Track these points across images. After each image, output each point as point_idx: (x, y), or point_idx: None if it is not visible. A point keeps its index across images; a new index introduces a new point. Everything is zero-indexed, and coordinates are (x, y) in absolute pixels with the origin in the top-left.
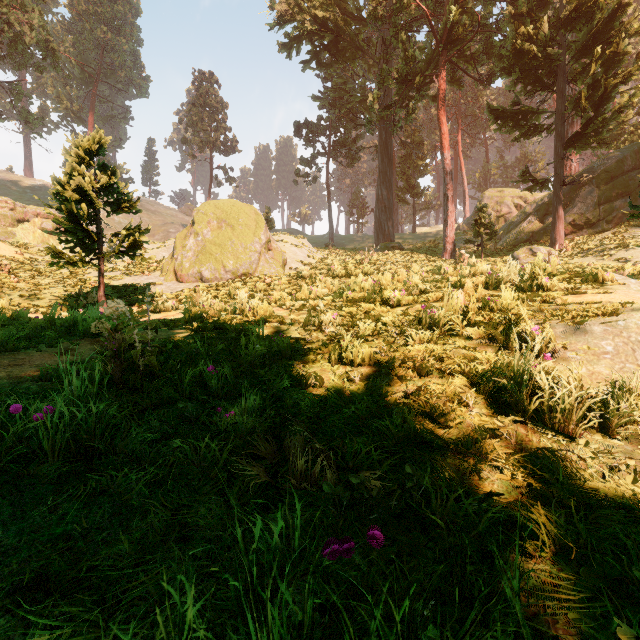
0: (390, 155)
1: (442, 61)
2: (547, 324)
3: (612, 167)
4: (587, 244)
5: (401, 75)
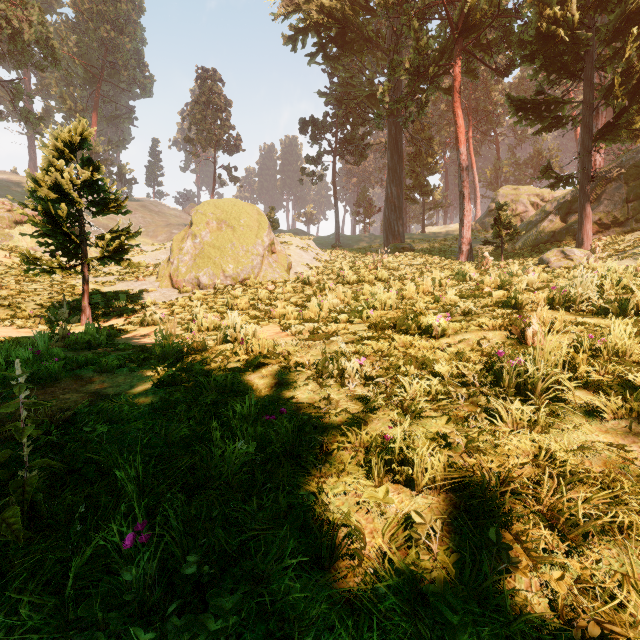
0: (400, 151)
1: (457, 50)
2: None
3: None
4: (619, 245)
5: (413, 65)
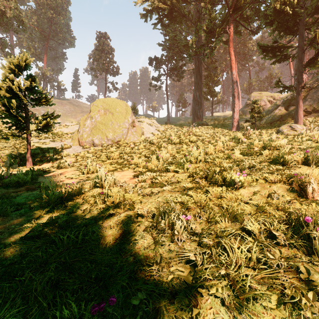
0: (201, 74)
1: (231, 20)
2: None
3: None
4: (317, 122)
5: (208, 28)
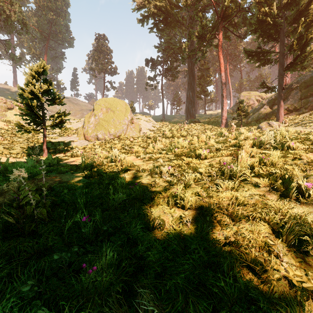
0: (193, 75)
1: (220, 27)
2: (312, 179)
3: (308, 80)
4: (296, 120)
5: (199, 34)
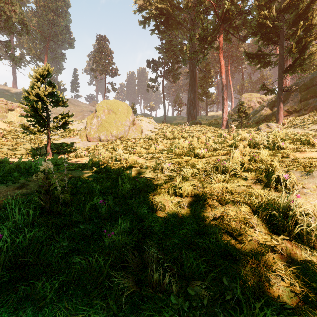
0: (194, 77)
1: (221, 29)
2: (291, 172)
3: (307, 82)
4: (295, 121)
5: (200, 36)
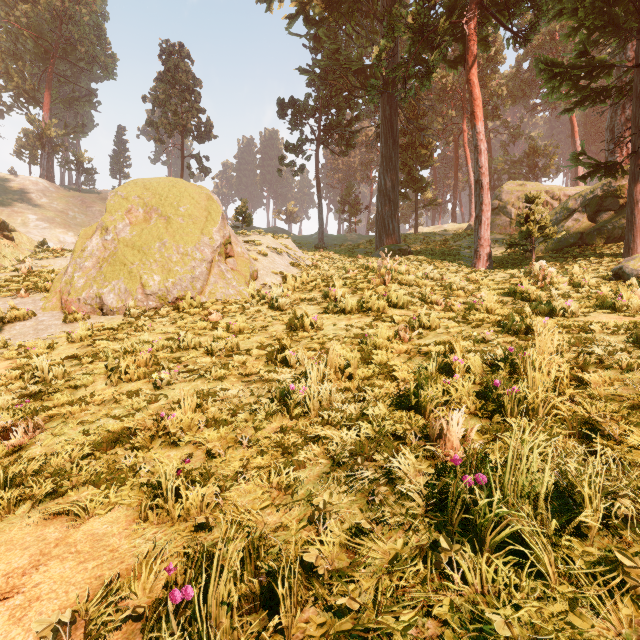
0: (395, 136)
1: (473, 2)
2: None
3: None
4: None
5: (417, 22)
